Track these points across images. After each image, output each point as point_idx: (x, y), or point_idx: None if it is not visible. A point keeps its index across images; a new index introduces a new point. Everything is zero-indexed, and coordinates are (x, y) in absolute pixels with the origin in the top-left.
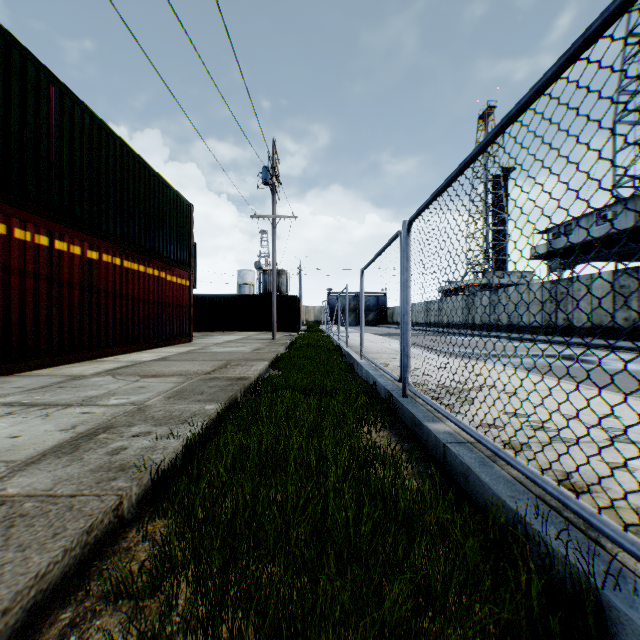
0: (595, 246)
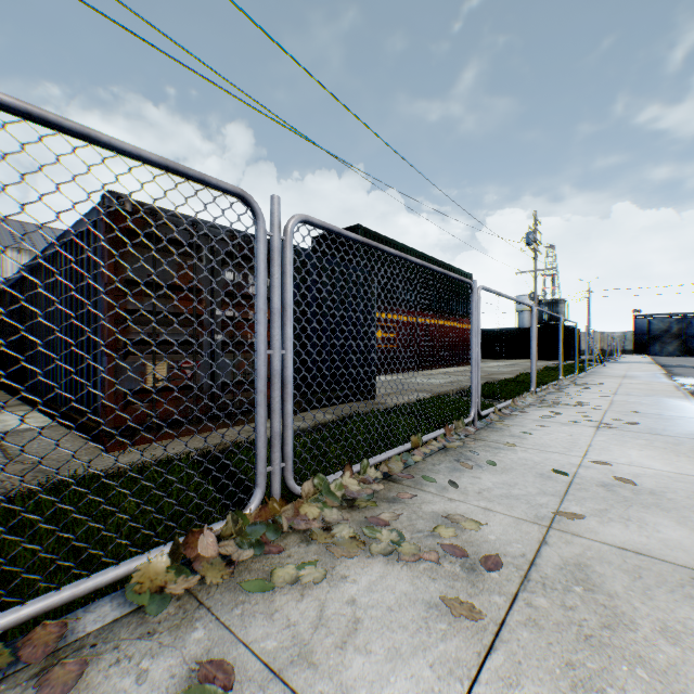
0: None
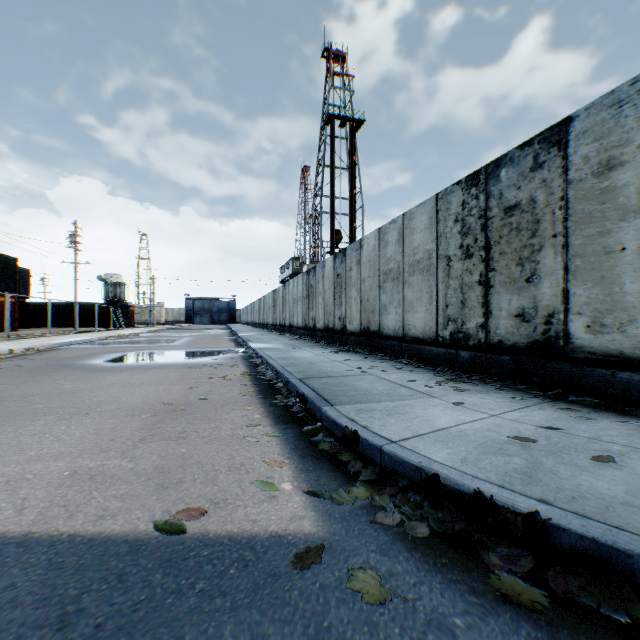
0: None
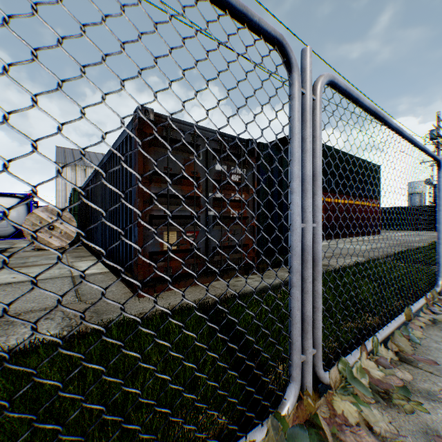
0: None
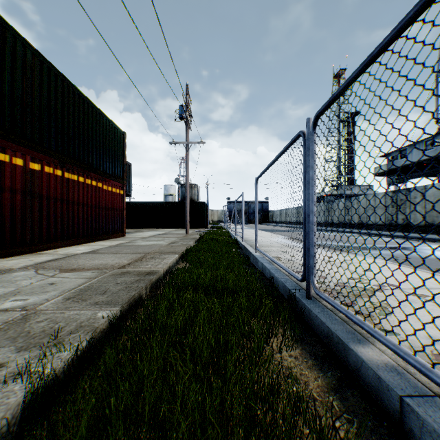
0: (424, 165)
